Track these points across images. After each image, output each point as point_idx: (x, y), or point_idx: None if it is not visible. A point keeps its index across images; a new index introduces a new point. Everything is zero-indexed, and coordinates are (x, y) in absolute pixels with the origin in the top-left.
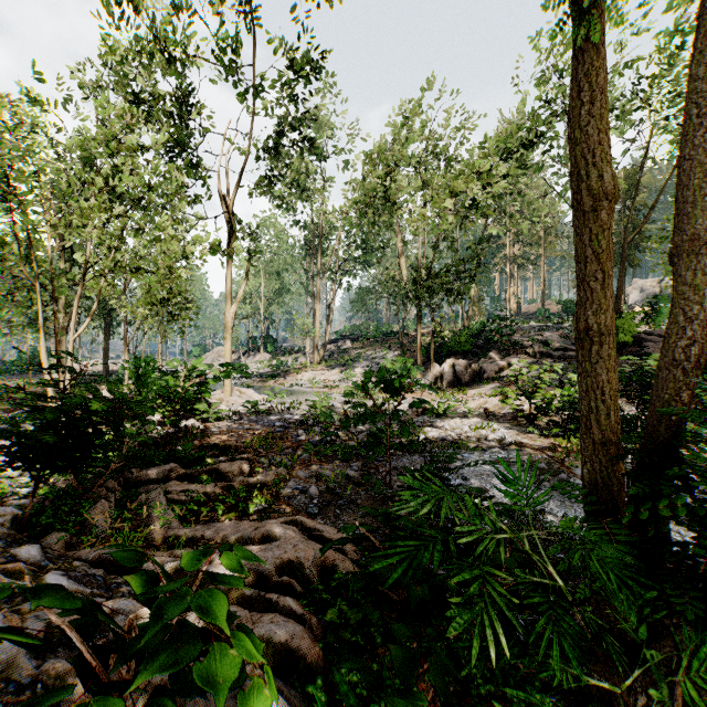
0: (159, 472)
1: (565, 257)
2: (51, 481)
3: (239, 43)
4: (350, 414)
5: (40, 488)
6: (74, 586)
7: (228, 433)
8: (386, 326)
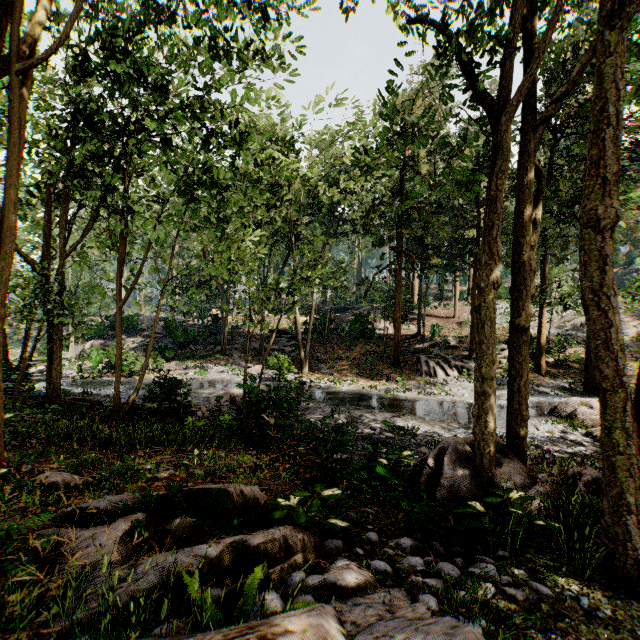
0: None
1: None
2: None
3: None
4: None
5: None
6: None
7: None
8: None
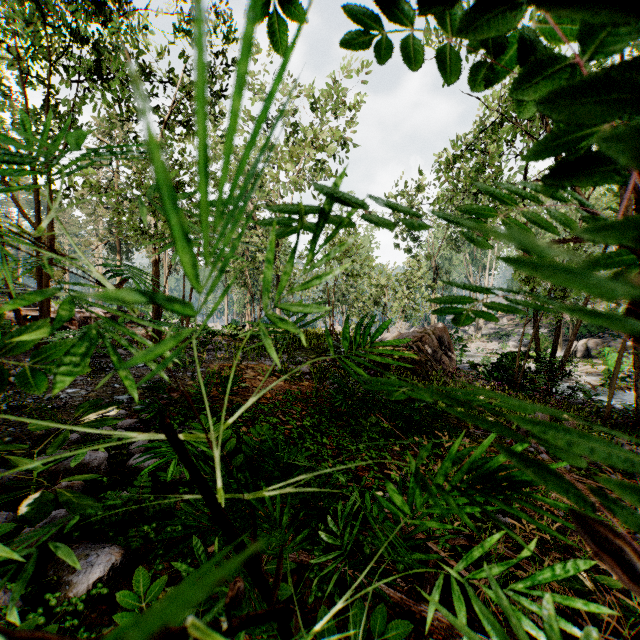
0: None
1: None
2: None
3: None
4: None
5: None
6: None
7: None
8: None
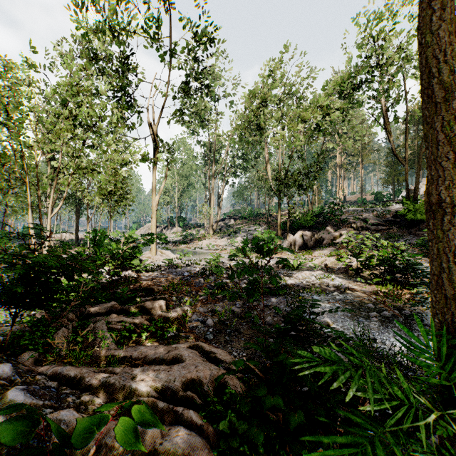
0: (104, 308)
1: (376, 164)
2: (33, 312)
3: (160, 21)
4: (234, 268)
5: (24, 318)
6: (29, 399)
7: (152, 280)
8: (256, 210)
